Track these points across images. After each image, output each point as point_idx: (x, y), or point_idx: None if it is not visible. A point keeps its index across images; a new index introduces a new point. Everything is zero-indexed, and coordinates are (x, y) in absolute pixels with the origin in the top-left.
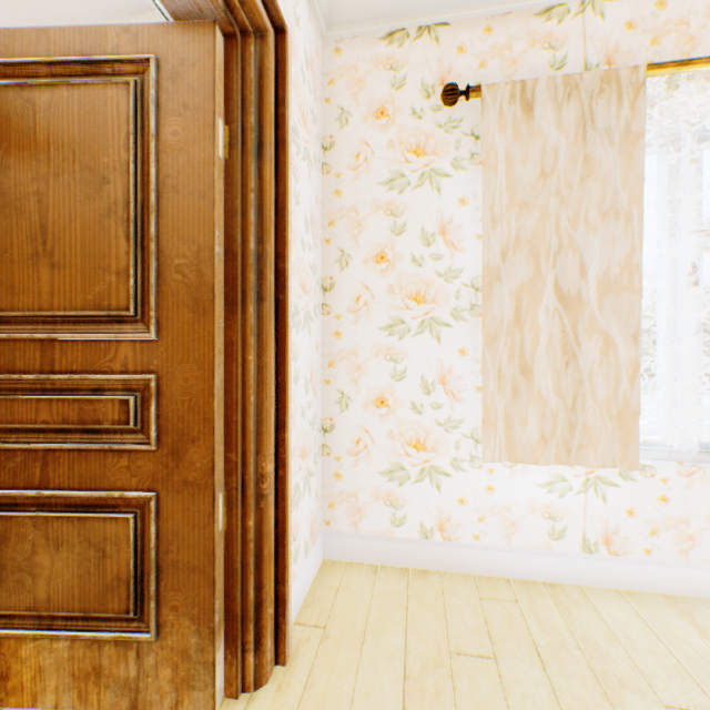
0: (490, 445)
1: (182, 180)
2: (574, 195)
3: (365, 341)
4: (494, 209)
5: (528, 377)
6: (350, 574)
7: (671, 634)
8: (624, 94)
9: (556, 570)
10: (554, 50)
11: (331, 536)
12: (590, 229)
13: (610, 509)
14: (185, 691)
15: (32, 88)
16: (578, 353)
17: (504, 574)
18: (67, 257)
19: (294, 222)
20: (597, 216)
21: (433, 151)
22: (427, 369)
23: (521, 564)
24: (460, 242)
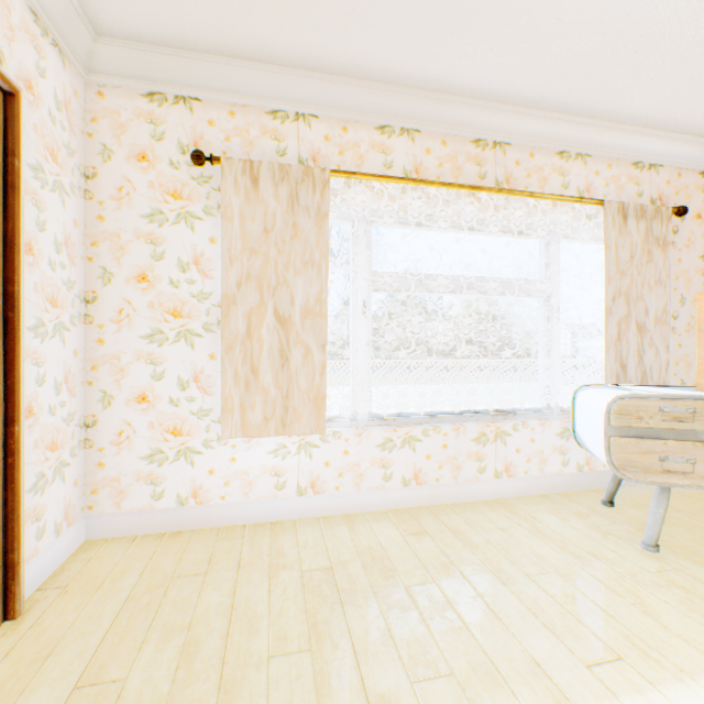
0: (229, 426)
1: None
2: (287, 248)
3: (128, 347)
4: (232, 251)
5: (256, 375)
6: (109, 546)
7: (334, 534)
8: (317, 186)
9: (280, 512)
10: (279, 142)
11: (94, 518)
12: (297, 273)
13: (315, 463)
14: None
15: None
16: (291, 357)
17: (244, 521)
18: None
19: (38, 247)
20: (301, 265)
21: (189, 197)
22: (184, 371)
23: (256, 511)
24: (211, 272)
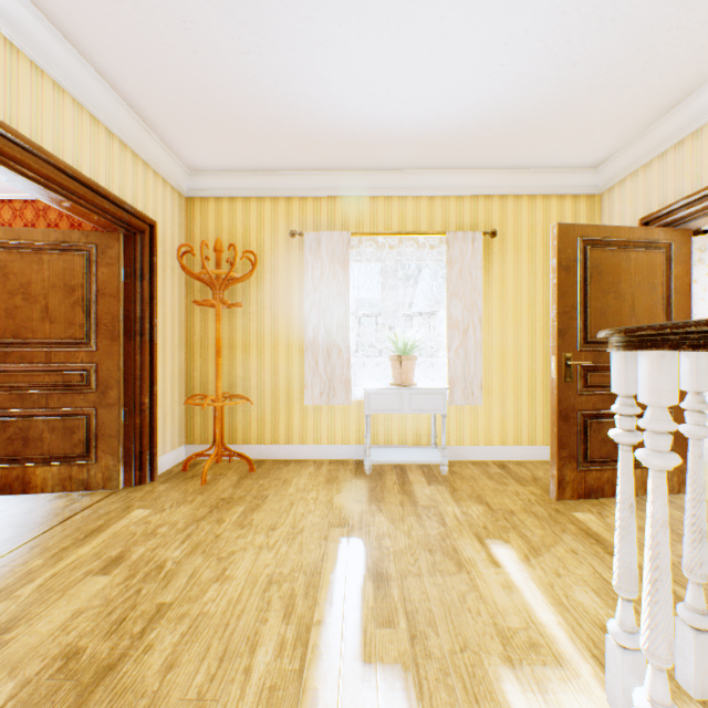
0: None
1: (679, 289)
2: None
3: None
4: None
5: None
6: None
7: None
8: None
9: None
10: None
11: None
12: None
13: None
14: (680, 485)
15: (627, 251)
16: None
17: None
18: (640, 318)
19: None
20: None
21: None
22: None
23: None
24: (693, 301)
